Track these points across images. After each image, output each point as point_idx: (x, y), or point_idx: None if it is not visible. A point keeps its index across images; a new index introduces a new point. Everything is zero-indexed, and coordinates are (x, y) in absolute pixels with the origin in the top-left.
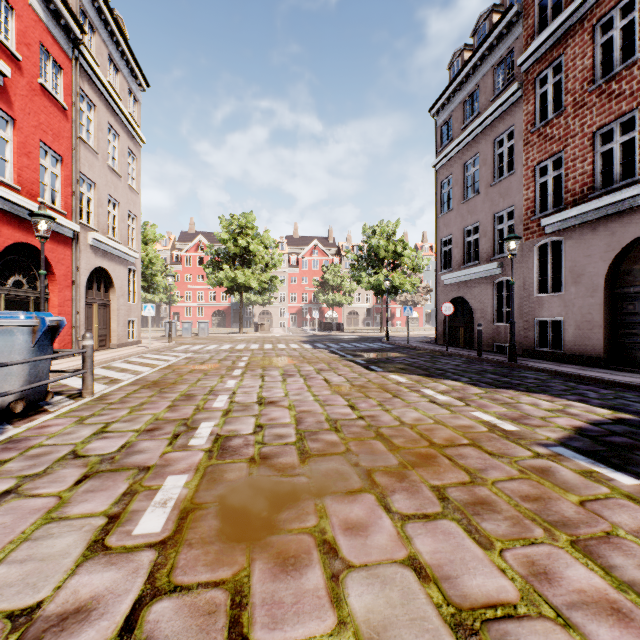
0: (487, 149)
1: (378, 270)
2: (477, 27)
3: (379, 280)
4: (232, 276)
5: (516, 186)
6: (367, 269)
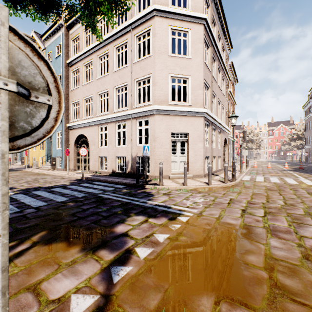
0: (309, 122)
1: (298, 141)
2: (310, 93)
3: (298, 144)
4: (247, 146)
5: (311, 132)
6: (295, 140)
